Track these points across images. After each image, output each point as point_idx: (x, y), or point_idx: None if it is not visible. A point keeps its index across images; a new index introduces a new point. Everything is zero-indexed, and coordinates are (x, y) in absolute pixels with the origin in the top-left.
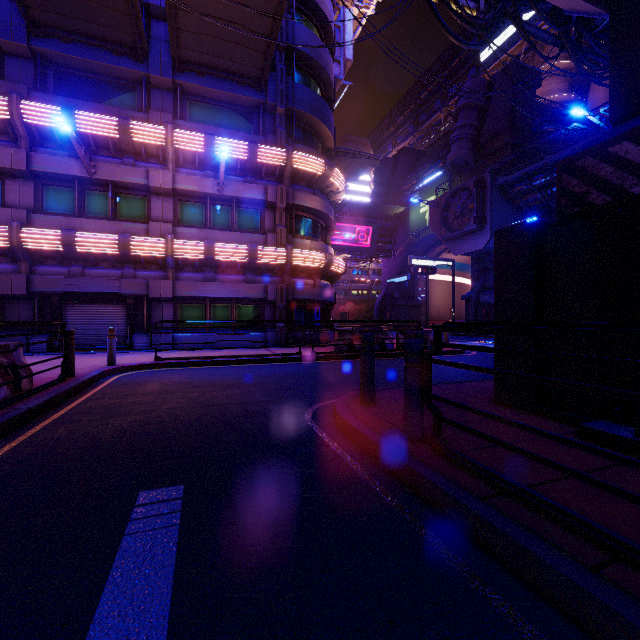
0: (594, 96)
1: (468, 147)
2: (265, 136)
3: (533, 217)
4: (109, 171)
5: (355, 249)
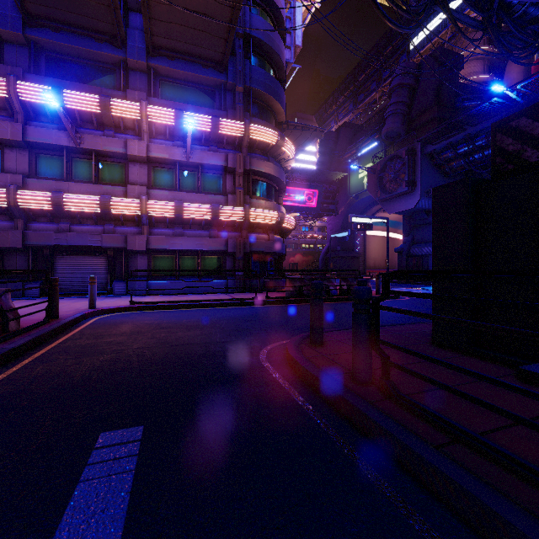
0: (509, 77)
1: (400, 121)
2: (226, 111)
3: None
4: (92, 141)
5: (303, 209)
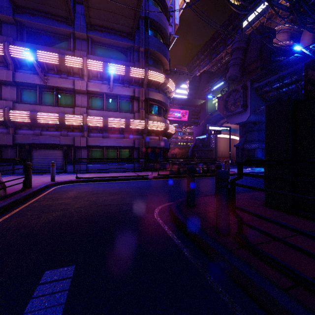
0: (303, 42)
1: (238, 69)
2: (134, 63)
3: None
4: (54, 81)
5: (179, 122)
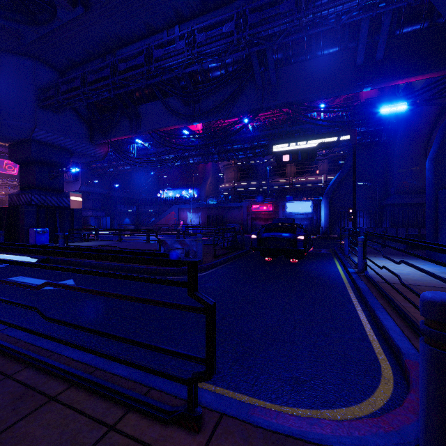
0: None
1: None
2: None
3: (97, 181)
4: None
5: (3, 175)
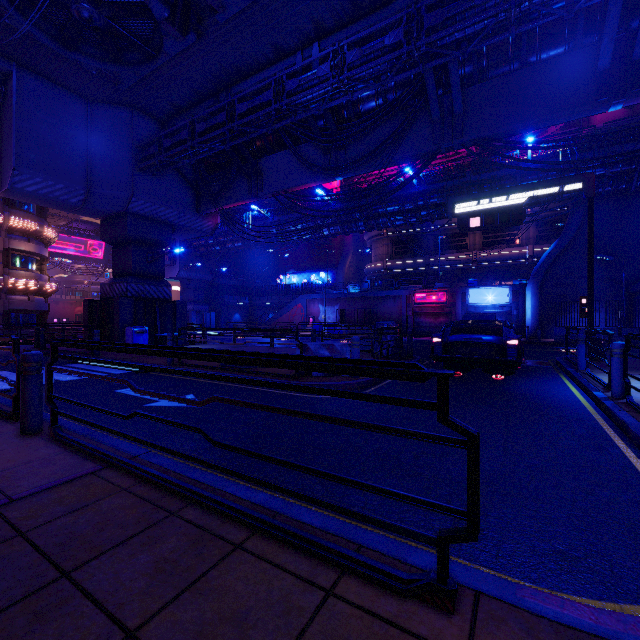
0: None
1: None
2: None
3: (199, 263)
4: None
5: (87, 259)
